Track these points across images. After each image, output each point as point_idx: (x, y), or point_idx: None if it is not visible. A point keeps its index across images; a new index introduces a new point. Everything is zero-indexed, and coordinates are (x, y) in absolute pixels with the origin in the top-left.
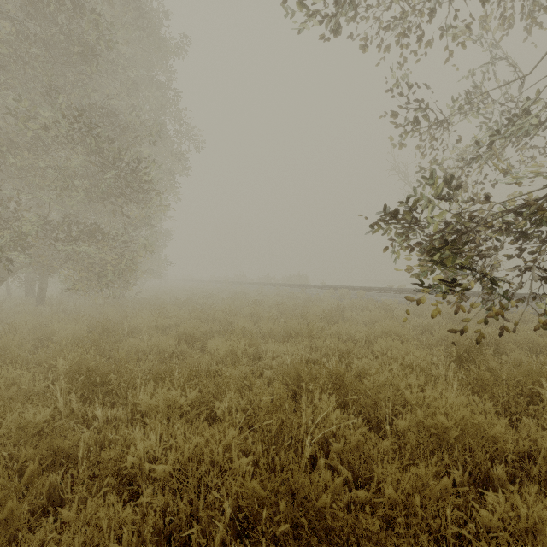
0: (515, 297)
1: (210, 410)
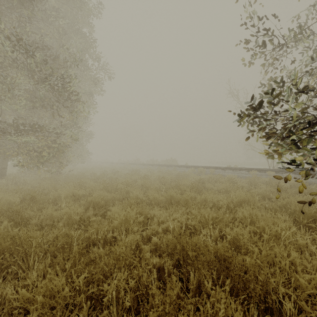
0: (313, 173)
1: (100, 290)
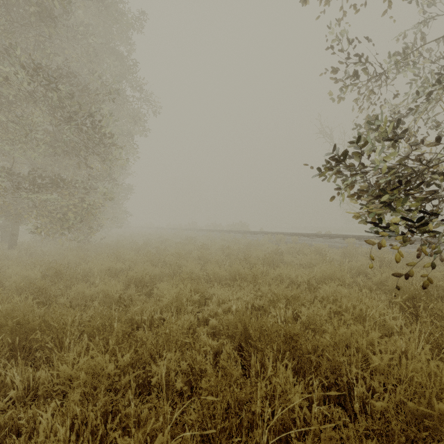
0: None
1: (147, 373)
